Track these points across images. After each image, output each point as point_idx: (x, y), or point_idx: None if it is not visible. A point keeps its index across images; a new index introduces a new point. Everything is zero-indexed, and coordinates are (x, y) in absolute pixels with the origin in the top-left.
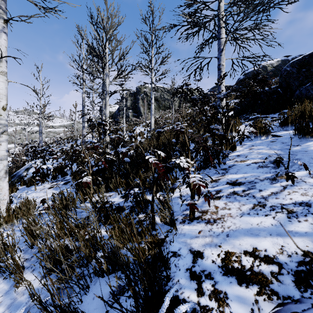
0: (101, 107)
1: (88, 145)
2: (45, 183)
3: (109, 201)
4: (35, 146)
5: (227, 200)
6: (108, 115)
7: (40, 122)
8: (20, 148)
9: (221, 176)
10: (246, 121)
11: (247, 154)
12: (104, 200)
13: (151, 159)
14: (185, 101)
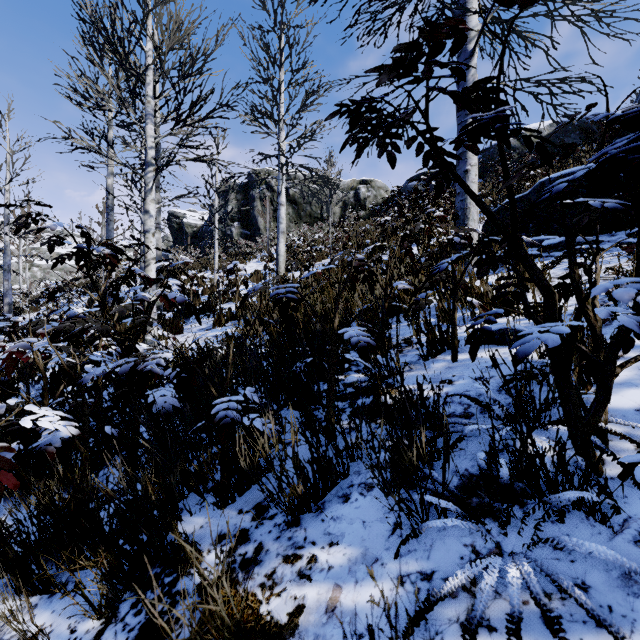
0: (172, 215)
1: (40, 329)
2: None
3: None
4: None
5: None
6: (152, 228)
7: (7, 246)
8: None
9: None
10: None
11: None
12: None
13: None
14: (354, 206)
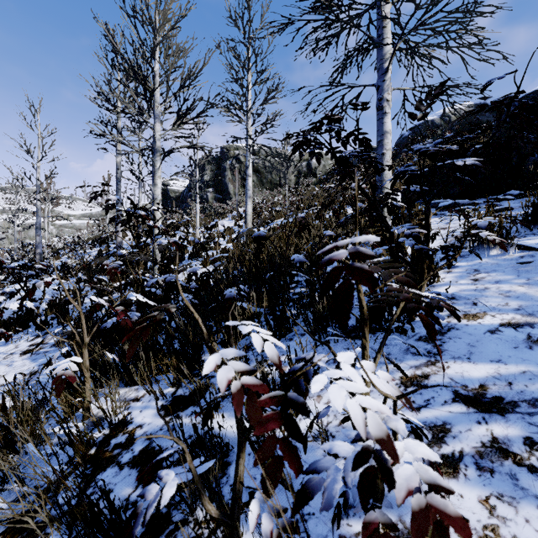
0: None
1: (105, 262)
2: (22, 338)
3: (130, 422)
4: (1, 261)
5: (488, 484)
6: (159, 196)
7: (38, 209)
8: (7, 255)
9: (429, 364)
10: (462, 214)
11: (473, 294)
12: (118, 416)
13: (228, 374)
14: (307, 174)
